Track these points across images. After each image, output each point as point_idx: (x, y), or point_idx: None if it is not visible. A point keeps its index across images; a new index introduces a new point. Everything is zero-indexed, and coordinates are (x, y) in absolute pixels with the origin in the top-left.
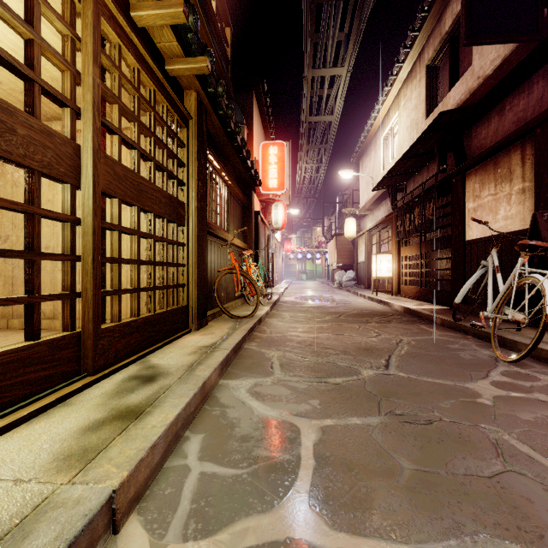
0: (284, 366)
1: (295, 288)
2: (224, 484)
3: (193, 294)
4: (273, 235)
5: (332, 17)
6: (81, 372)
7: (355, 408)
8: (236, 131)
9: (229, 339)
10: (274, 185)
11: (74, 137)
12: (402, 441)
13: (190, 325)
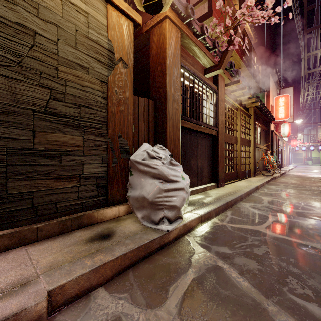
0: (285, 185)
1: (299, 169)
2: (272, 190)
3: (252, 166)
4: (282, 139)
5: (319, 30)
6: (237, 178)
7: (303, 190)
8: (265, 109)
9: (265, 179)
10: (282, 116)
11: (236, 136)
12: (311, 193)
13: (251, 175)
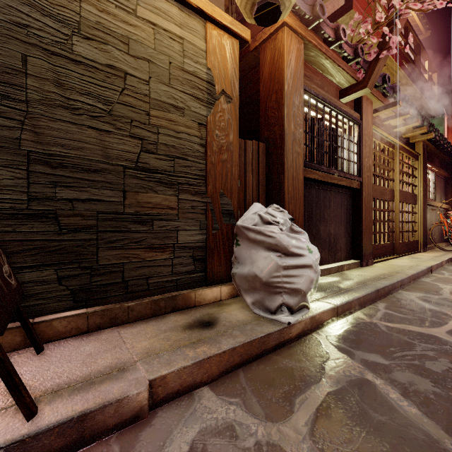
0: None
1: None
2: None
3: (420, 235)
4: None
5: None
6: (394, 254)
7: None
8: (444, 143)
9: (445, 255)
10: None
11: (392, 188)
12: None
13: (419, 249)
